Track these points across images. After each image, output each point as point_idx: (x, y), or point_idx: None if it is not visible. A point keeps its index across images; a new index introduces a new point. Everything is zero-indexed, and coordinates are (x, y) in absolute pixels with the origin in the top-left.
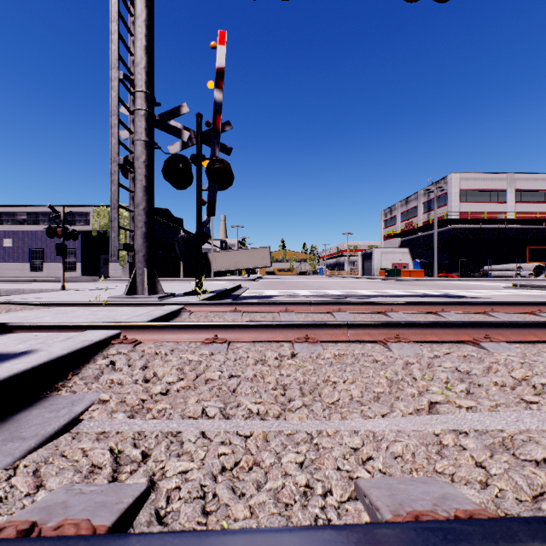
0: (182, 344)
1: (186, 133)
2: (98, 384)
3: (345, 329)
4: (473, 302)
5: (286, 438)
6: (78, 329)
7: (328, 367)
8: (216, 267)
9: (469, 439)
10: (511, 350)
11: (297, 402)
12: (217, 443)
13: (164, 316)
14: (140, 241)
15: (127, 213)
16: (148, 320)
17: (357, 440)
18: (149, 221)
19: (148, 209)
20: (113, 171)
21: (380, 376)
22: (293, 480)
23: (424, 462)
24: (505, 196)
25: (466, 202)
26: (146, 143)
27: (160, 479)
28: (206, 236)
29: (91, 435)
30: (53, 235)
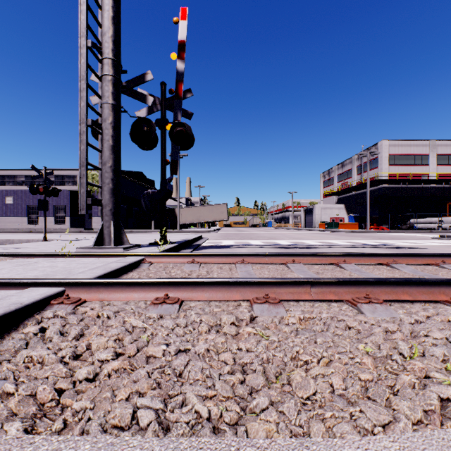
0: (130, 303)
1: (150, 98)
2: (9, 365)
3: (307, 287)
4: (424, 254)
5: None
6: (19, 286)
7: (296, 338)
8: (182, 220)
9: None
10: None
11: (261, 399)
12: None
13: (121, 268)
14: (107, 196)
15: None
16: (101, 274)
17: None
18: (116, 178)
19: (115, 167)
20: (81, 132)
21: (362, 353)
22: None
23: None
24: (428, 160)
25: (394, 165)
26: (112, 106)
27: None
28: (170, 193)
29: None
30: (35, 192)
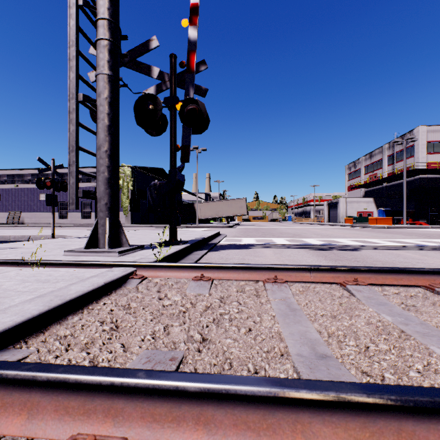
0: None
1: (156, 69)
2: None
3: None
4: None
5: None
6: None
7: None
8: (200, 215)
9: None
10: None
11: None
12: None
13: (85, 294)
14: (102, 187)
15: (129, 172)
16: (32, 315)
17: None
18: (112, 165)
19: (111, 151)
20: (71, 109)
21: None
22: None
23: None
24: None
25: (433, 153)
26: (108, 77)
27: None
28: (181, 184)
29: None
30: (43, 187)
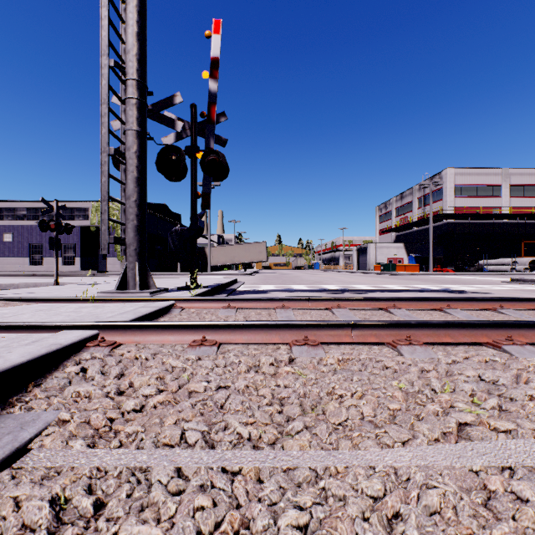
0: (166, 346)
1: (179, 123)
2: (60, 398)
3: (348, 330)
4: (481, 298)
5: (284, 480)
6: (51, 330)
7: (332, 376)
8: (213, 261)
9: (524, 484)
10: None
11: (297, 423)
12: (194, 489)
13: (152, 313)
14: (131, 234)
15: None
16: (132, 318)
17: (376, 485)
18: (141, 213)
19: (140, 201)
20: (103, 162)
21: (394, 388)
22: None
23: (477, 530)
24: (500, 191)
25: (461, 197)
26: (137, 133)
27: None
28: (201, 230)
29: (35, 473)
30: (46, 229)
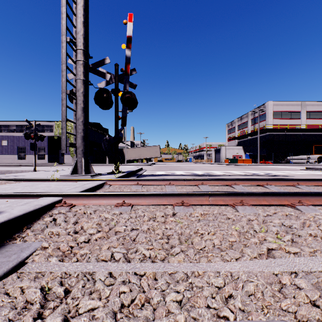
0: (101, 206)
1: (108, 75)
2: (42, 235)
3: (207, 197)
4: (286, 179)
5: (169, 278)
6: (34, 197)
7: (197, 223)
8: (128, 157)
9: (301, 280)
10: (317, 211)
11: (176, 249)
12: (119, 282)
13: (92, 187)
14: (80, 141)
15: None
16: (81, 190)
17: (220, 280)
18: (85, 129)
19: (85, 121)
20: (63, 98)
21: (232, 229)
22: (174, 320)
23: (273, 302)
24: (300, 115)
25: (276, 119)
26: (83, 81)
27: (72, 319)
28: (121, 138)
29: (31, 275)
30: (28, 138)
